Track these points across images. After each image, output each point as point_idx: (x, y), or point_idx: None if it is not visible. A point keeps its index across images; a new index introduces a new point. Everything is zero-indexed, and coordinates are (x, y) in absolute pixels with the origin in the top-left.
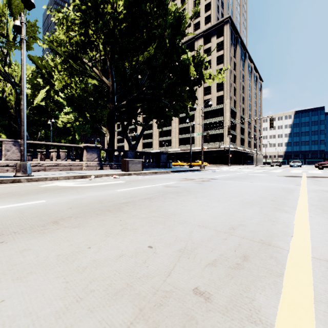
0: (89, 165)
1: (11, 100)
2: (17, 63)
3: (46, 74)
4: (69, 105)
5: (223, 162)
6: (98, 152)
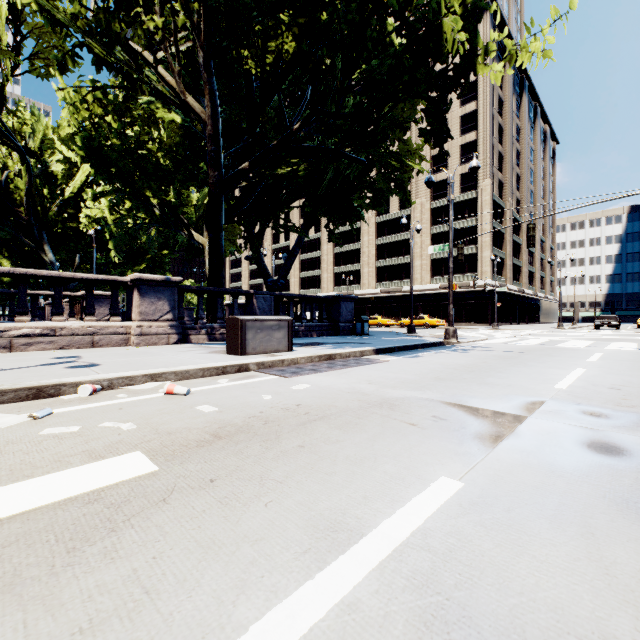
0: (148, 331)
1: (20, 188)
2: (35, 111)
3: (94, 130)
4: (95, 169)
5: (476, 317)
6: (174, 296)
